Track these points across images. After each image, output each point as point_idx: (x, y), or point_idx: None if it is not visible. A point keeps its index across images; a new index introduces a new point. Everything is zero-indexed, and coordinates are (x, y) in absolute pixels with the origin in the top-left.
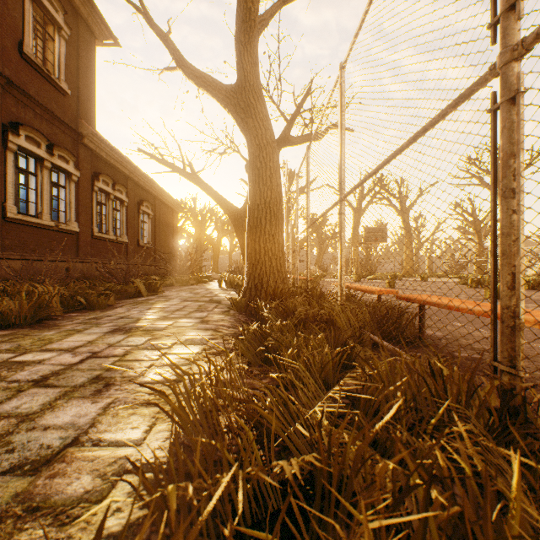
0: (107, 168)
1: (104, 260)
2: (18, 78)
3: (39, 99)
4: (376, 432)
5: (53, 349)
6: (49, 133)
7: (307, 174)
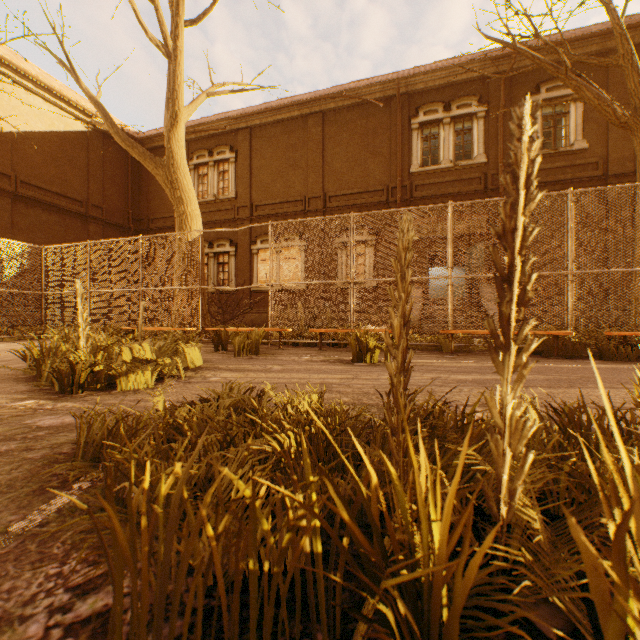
0: None
1: None
2: None
3: None
4: None
5: None
6: None
7: None
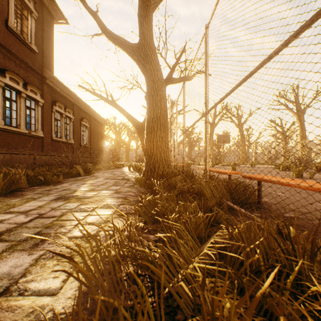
0: (61, 98)
1: (59, 154)
2: (5, 42)
3: (18, 55)
4: (243, 282)
5: (13, 212)
6: (24, 76)
7: (183, 99)
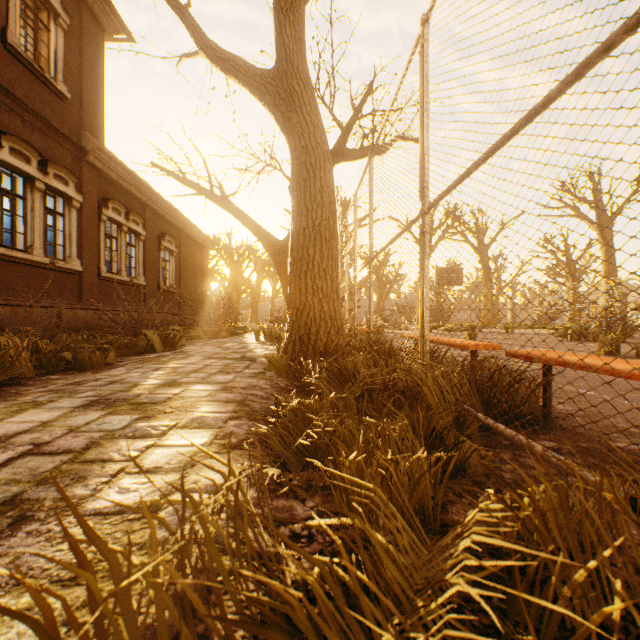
0: (119, 193)
1: (114, 306)
2: (1, 75)
3: (28, 103)
4: None
5: None
6: (42, 146)
7: (370, 189)
